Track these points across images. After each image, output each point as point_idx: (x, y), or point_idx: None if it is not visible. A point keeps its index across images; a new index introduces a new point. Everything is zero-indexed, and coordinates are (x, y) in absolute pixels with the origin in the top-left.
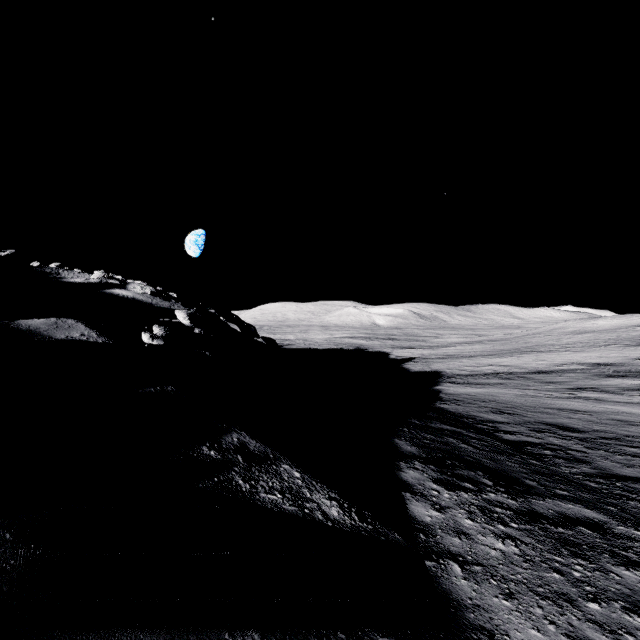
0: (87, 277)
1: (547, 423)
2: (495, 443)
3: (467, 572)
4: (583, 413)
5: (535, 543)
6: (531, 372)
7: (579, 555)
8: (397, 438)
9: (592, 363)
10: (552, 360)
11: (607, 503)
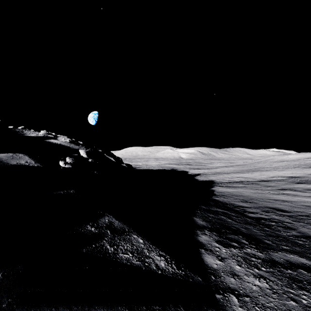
0: (37, 133)
1: (270, 207)
2: (245, 218)
3: (241, 302)
4: (287, 202)
5: (277, 280)
6: (258, 181)
7: (303, 288)
8: (195, 216)
9: (288, 176)
10: (268, 175)
11: (310, 253)
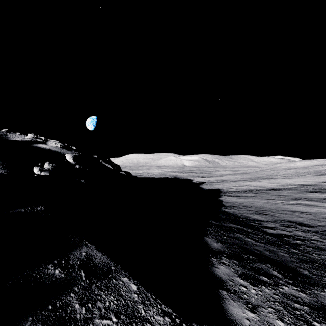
0: (23, 137)
1: (289, 221)
2: (265, 236)
3: None
4: (306, 214)
5: None
6: (268, 189)
7: None
8: (206, 236)
9: (300, 184)
10: (278, 183)
11: None
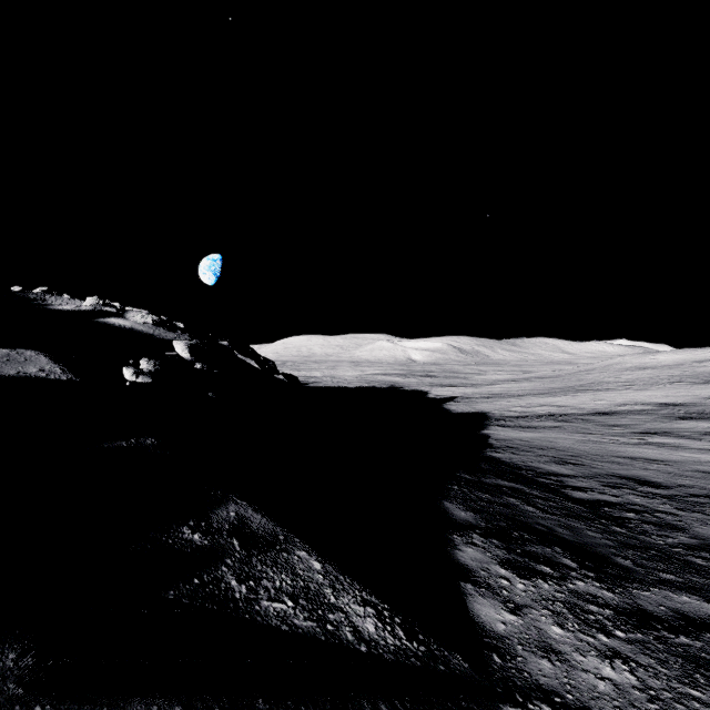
0: (78, 304)
1: (621, 476)
2: (565, 503)
3: None
4: (660, 463)
5: (656, 665)
6: (590, 413)
7: None
8: (446, 500)
9: (659, 403)
10: (612, 400)
11: None
